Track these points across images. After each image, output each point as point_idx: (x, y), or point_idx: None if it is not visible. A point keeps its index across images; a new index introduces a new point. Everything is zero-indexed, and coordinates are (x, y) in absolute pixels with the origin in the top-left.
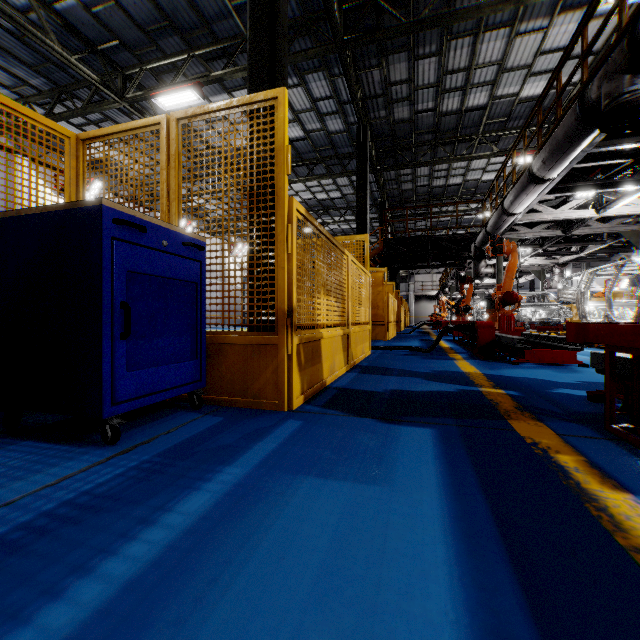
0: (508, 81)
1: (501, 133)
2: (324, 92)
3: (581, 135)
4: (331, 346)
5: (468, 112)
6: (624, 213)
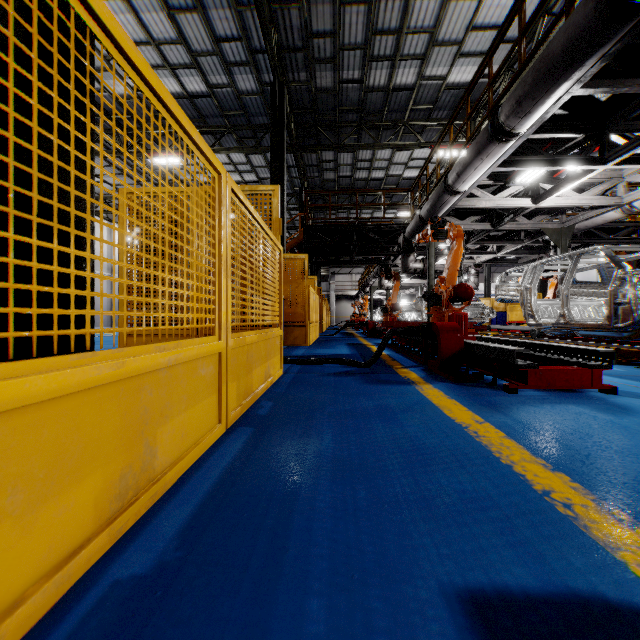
0: (438, 59)
1: (426, 123)
2: (229, 30)
3: (594, 42)
4: (126, 407)
5: (395, 92)
6: (559, 205)
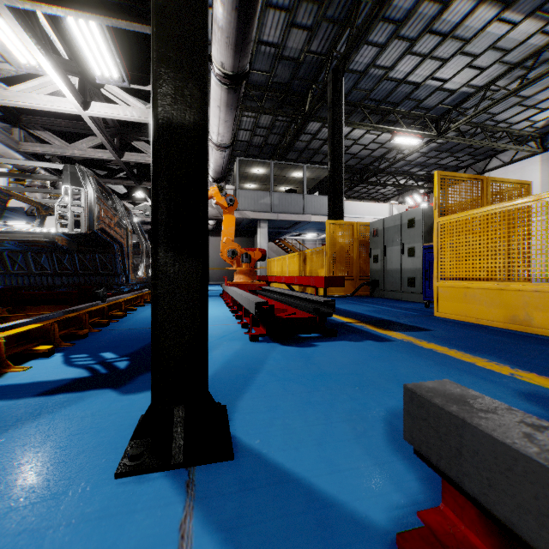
0: None
1: None
2: None
3: None
4: (515, 299)
5: None
6: None
